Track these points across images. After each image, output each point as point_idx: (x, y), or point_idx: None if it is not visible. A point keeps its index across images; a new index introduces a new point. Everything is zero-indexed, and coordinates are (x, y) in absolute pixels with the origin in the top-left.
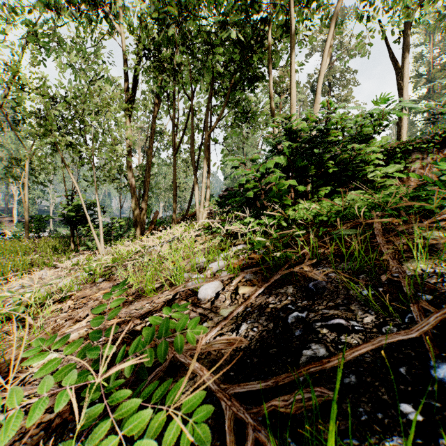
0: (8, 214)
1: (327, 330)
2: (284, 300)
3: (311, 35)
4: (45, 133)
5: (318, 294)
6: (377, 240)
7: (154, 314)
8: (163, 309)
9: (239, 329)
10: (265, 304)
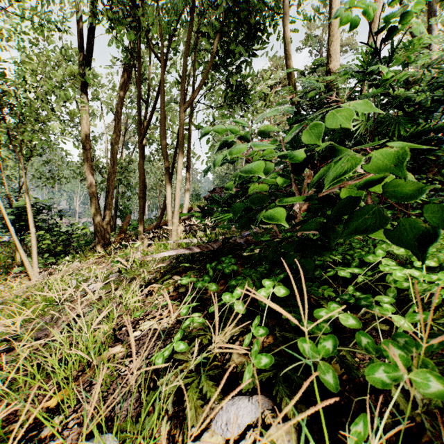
0: None
1: None
2: None
3: None
4: None
5: None
6: None
7: None
8: None
9: None
10: None
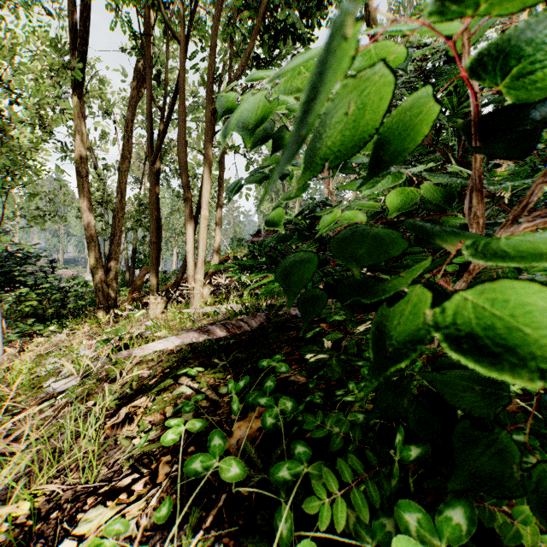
0: None
1: None
2: None
3: None
4: None
5: None
6: None
7: None
8: None
9: None
10: None
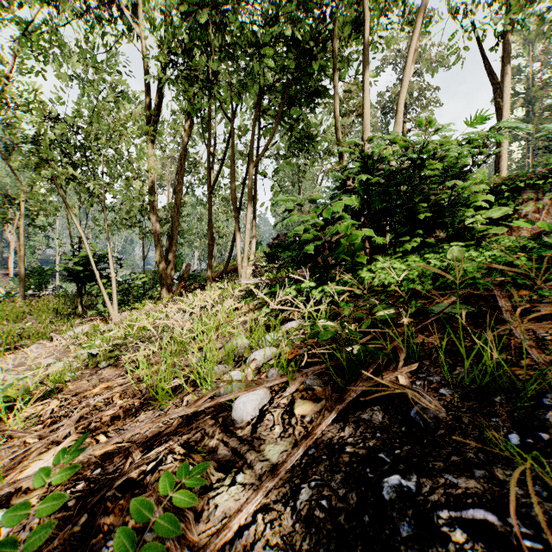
0: (2, 265)
1: (465, 534)
2: (370, 437)
3: (389, 37)
4: (39, 163)
5: (428, 432)
6: (504, 325)
7: (163, 444)
8: (160, 479)
9: (296, 500)
10: (339, 443)
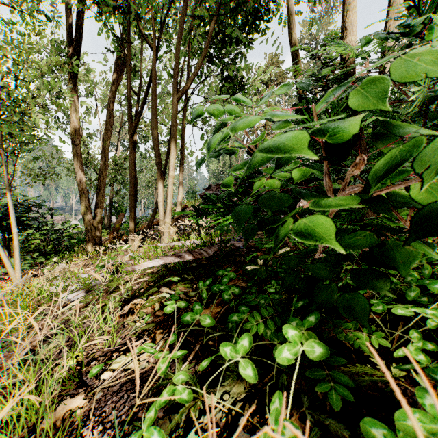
0: None
1: None
2: None
3: None
4: None
5: None
6: None
7: None
8: None
9: None
10: None
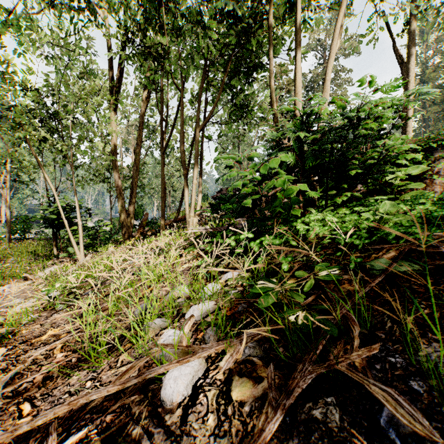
0: None
1: None
2: None
3: (316, 18)
4: (14, 127)
5: None
6: None
7: (82, 429)
8: None
9: None
10: None
